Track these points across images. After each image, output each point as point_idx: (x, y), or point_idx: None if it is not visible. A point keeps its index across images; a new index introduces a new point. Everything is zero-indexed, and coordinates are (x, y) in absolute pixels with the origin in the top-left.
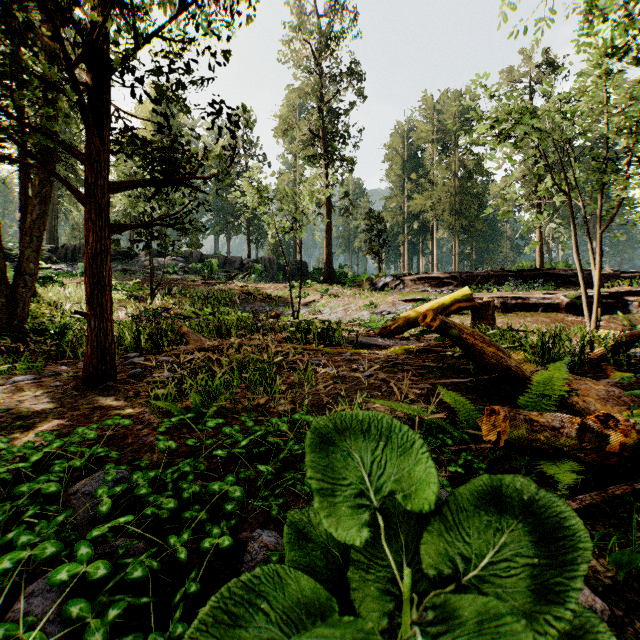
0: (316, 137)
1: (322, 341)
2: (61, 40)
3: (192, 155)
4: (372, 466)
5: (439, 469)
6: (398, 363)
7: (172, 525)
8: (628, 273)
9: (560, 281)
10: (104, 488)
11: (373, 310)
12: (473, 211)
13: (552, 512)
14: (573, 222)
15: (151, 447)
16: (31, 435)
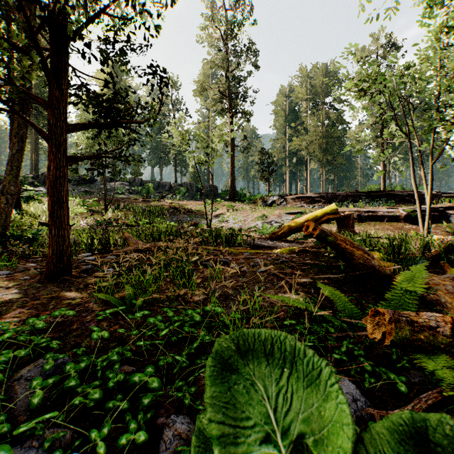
0: (223, 96)
1: (228, 243)
2: (26, 12)
3: (130, 104)
4: (284, 400)
5: (325, 355)
6: (285, 261)
7: (98, 411)
8: (446, 194)
9: (398, 199)
10: (38, 380)
11: (265, 220)
12: (335, 149)
13: None
14: (410, 156)
15: (91, 332)
16: None
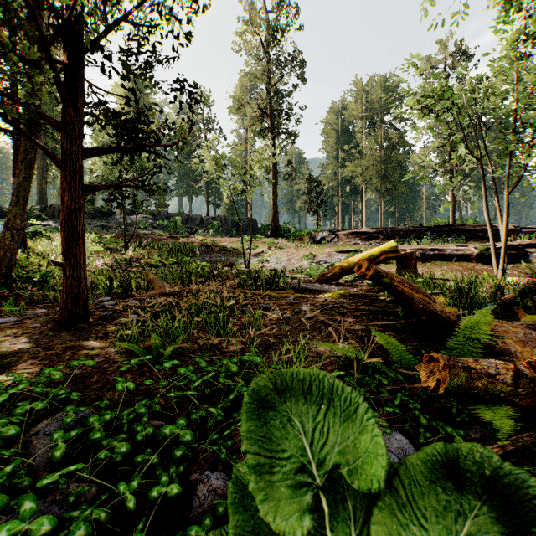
0: (264, 114)
1: (269, 286)
2: (37, 21)
3: (156, 125)
4: (322, 434)
5: (377, 408)
6: (335, 306)
7: (125, 467)
8: (527, 229)
9: (470, 235)
10: (60, 432)
11: (312, 260)
12: (396, 176)
13: (530, 497)
14: (483, 185)
15: (114, 385)
16: (6, 374)
